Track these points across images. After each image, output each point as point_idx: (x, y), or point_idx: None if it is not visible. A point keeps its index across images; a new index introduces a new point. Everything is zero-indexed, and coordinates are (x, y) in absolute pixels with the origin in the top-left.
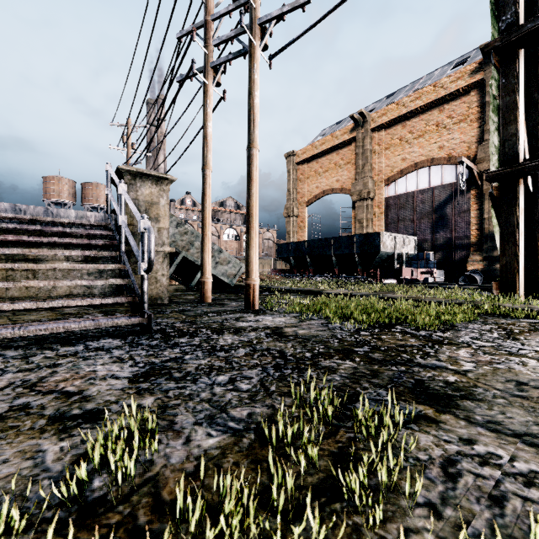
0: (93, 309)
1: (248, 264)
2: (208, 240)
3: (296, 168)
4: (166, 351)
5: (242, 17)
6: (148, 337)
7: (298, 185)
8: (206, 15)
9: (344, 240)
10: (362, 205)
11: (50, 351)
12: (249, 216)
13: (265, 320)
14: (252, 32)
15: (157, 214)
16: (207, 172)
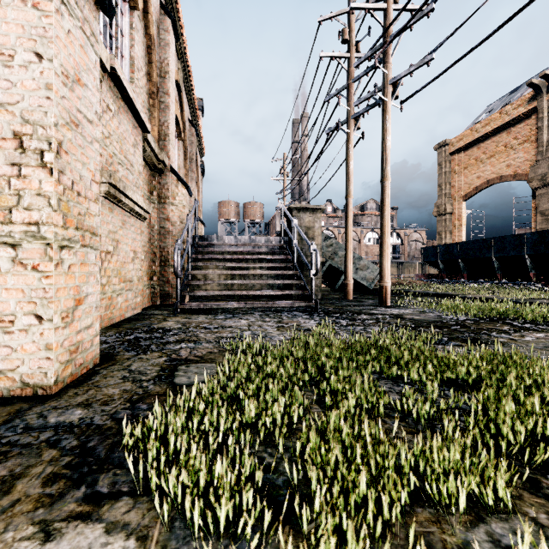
0: (276, 300)
1: (381, 270)
2: (350, 252)
3: (449, 159)
4: (328, 318)
5: (376, 88)
6: (316, 313)
7: (452, 178)
8: (348, 80)
9: (508, 240)
10: (547, 192)
11: (274, 314)
12: (382, 234)
13: (392, 311)
14: (384, 92)
15: (313, 235)
16: (349, 200)
